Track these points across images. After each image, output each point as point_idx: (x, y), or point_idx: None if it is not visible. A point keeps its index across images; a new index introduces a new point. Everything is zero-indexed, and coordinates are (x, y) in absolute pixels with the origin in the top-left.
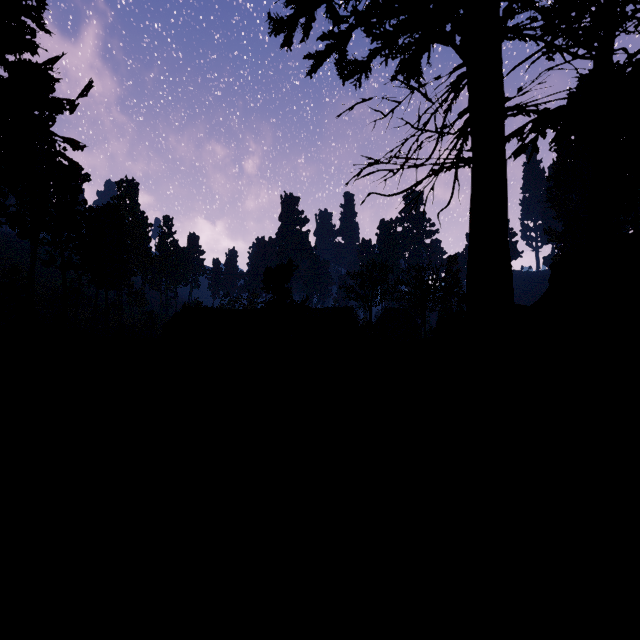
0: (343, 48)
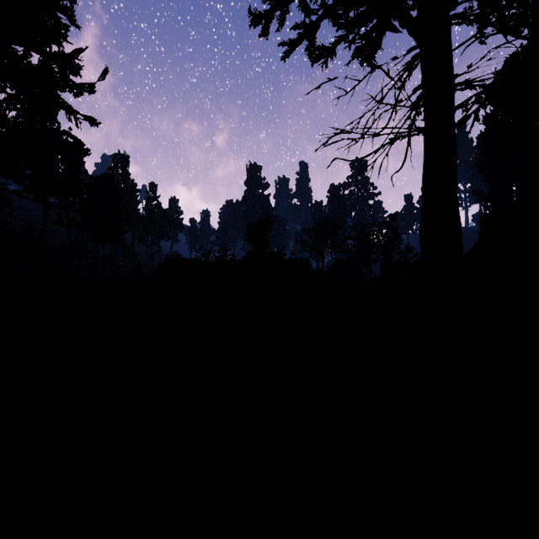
0: (312, 36)
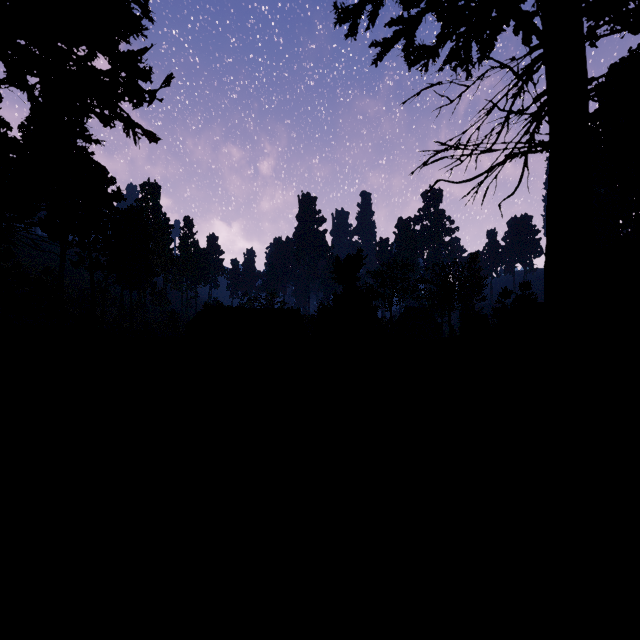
0: (411, 34)
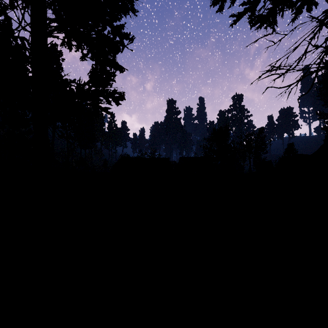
0: (253, 8)
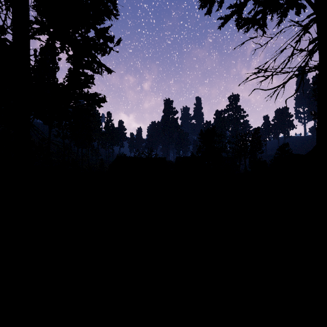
0: (240, 11)
